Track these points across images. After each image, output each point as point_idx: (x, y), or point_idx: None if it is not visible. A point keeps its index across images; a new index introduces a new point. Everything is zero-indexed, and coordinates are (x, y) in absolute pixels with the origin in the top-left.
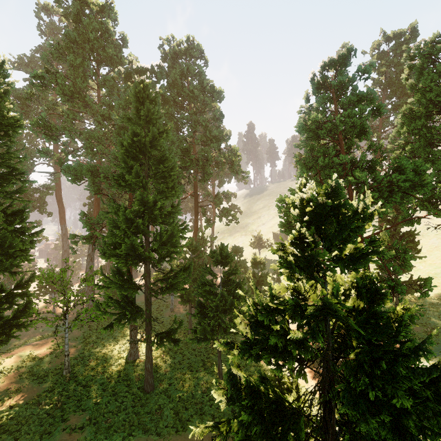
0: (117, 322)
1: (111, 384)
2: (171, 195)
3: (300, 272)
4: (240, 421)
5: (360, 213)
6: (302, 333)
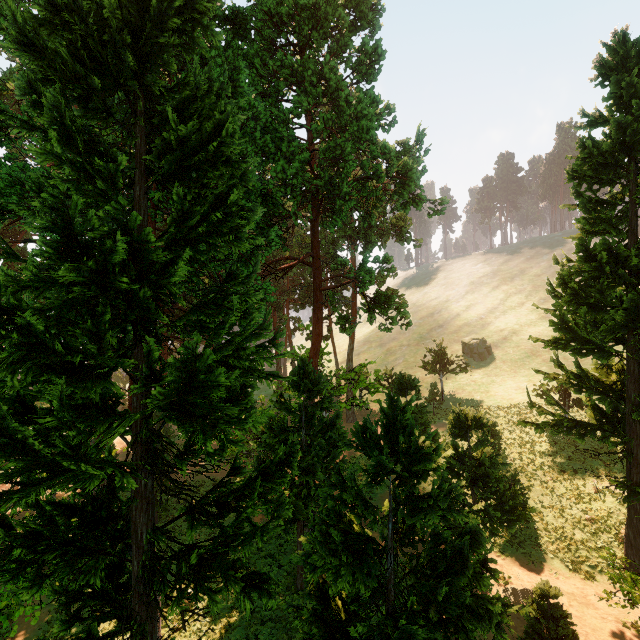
0: None
1: None
2: (222, 235)
3: None
4: None
5: None
6: None
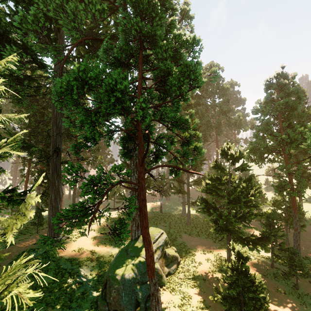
0: (176, 192)
1: (175, 220)
2: None
3: (219, 170)
4: (202, 208)
5: (233, 154)
6: (209, 181)
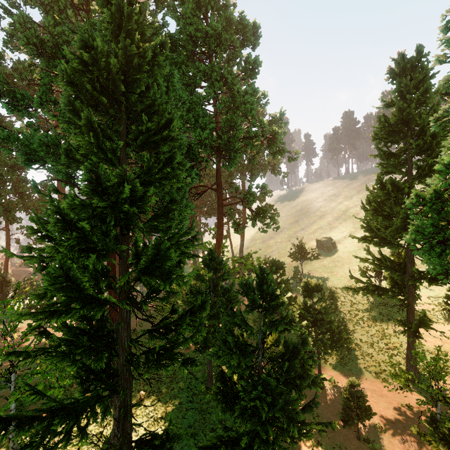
0: (36, 446)
1: None
2: (168, 178)
3: None
4: None
5: None
6: None
